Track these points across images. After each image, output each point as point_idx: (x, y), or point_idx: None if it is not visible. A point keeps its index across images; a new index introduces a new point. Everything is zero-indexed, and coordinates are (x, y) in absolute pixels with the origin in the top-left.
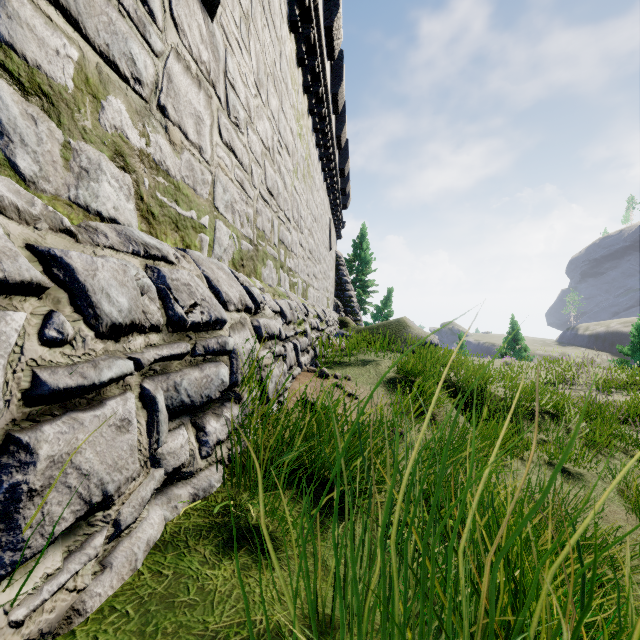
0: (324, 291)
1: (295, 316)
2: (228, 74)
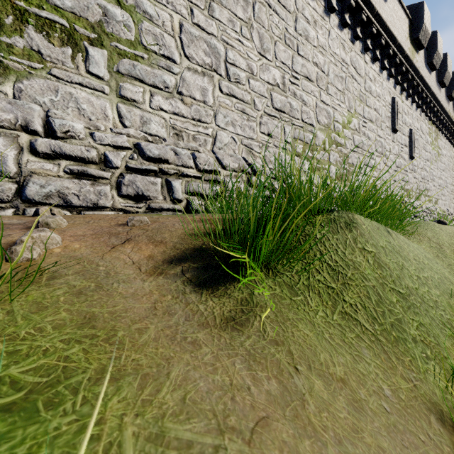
0: (451, 200)
1: (430, 209)
2: (414, 165)
